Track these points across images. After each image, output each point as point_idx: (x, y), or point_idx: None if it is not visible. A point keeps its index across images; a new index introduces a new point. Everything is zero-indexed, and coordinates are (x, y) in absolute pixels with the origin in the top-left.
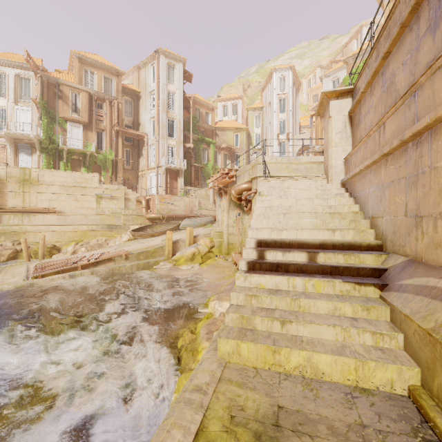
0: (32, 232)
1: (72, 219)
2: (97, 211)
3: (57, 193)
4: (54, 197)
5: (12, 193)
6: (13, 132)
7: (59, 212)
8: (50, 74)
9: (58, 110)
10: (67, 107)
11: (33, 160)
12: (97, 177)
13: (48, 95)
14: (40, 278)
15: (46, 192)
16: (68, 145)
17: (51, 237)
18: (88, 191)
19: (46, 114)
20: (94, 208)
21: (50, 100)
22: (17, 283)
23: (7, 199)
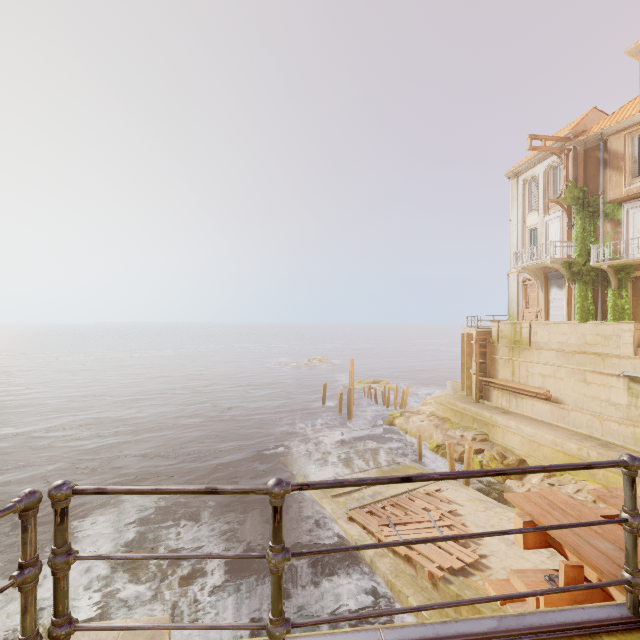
0: (499, 427)
1: (574, 420)
2: (629, 414)
3: (551, 365)
4: (548, 371)
5: (502, 360)
6: (527, 264)
7: (554, 399)
8: (584, 136)
9: (605, 191)
10: (618, 176)
11: (563, 296)
12: (630, 332)
13: (587, 173)
14: (348, 520)
15: (536, 361)
16: (622, 252)
17: (520, 445)
18: (608, 364)
19: (581, 211)
20: (621, 404)
21: (590, 180)
22: (337, 511)
23: (498, 368)
